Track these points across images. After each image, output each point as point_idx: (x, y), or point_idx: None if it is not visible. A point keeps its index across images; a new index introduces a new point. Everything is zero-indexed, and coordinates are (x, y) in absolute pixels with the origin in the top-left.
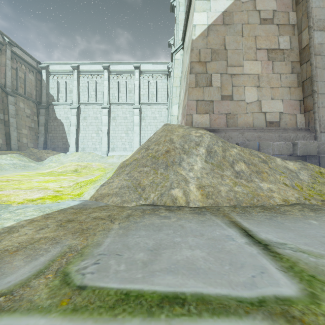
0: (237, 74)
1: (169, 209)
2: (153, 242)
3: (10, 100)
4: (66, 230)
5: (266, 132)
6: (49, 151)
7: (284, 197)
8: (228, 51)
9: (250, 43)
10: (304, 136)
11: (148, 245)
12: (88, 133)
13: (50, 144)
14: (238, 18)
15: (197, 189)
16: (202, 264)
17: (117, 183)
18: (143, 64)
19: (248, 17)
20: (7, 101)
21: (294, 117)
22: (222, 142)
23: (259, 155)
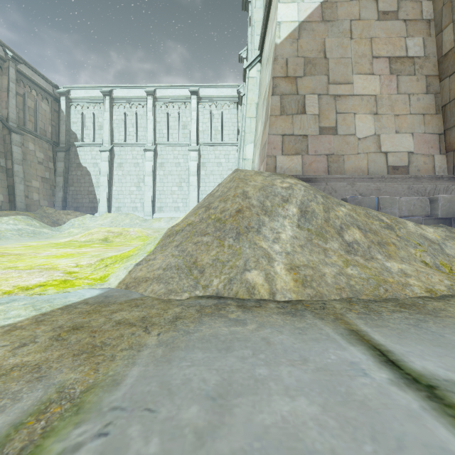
0: (344, 95)
1: (243, 305)
2: (217, 378)
3: (15, 139)
4: (66, 347)
5: (389, 182)
6: (70, 211)
7: (428, 285)
8: (330, 60)
9: (363, 49)
10: (448, 188)
11: (206, 385)
12: (124, 186)
13: (71, 202)
14: (345, 11)
15: (287, 271)
16: (317, 439)
17: (161, 261)
18: (203, 88)
19: (360, 10)
20: (11, 140)
21: (431, 159)
22: (322, 197)
23: (381, 216)
